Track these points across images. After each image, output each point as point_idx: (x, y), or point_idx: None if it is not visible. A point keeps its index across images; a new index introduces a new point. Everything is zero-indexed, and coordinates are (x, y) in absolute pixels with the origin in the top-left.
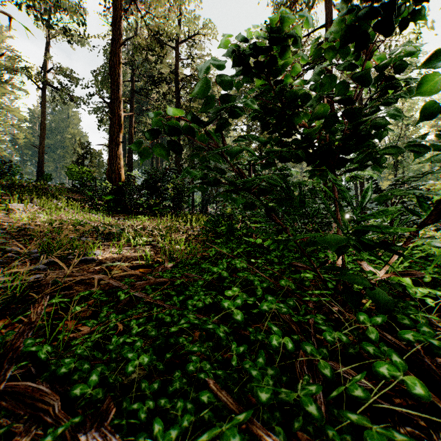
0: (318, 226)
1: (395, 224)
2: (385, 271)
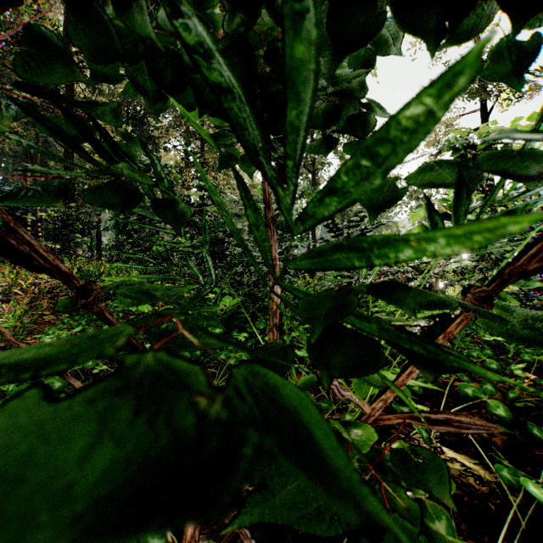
0: (258, 278)
1: (365, 273)
2: (382, 401)
